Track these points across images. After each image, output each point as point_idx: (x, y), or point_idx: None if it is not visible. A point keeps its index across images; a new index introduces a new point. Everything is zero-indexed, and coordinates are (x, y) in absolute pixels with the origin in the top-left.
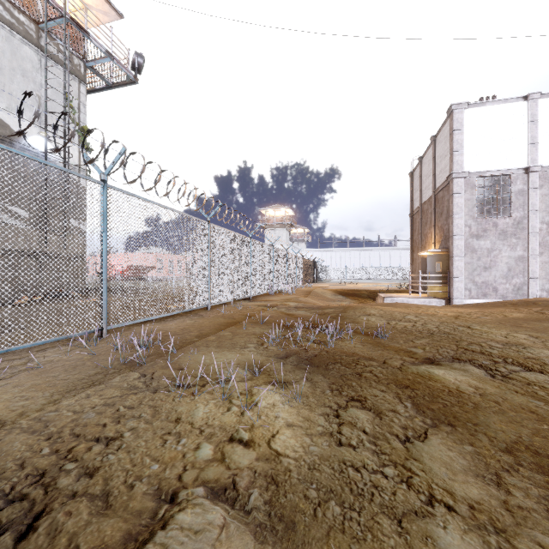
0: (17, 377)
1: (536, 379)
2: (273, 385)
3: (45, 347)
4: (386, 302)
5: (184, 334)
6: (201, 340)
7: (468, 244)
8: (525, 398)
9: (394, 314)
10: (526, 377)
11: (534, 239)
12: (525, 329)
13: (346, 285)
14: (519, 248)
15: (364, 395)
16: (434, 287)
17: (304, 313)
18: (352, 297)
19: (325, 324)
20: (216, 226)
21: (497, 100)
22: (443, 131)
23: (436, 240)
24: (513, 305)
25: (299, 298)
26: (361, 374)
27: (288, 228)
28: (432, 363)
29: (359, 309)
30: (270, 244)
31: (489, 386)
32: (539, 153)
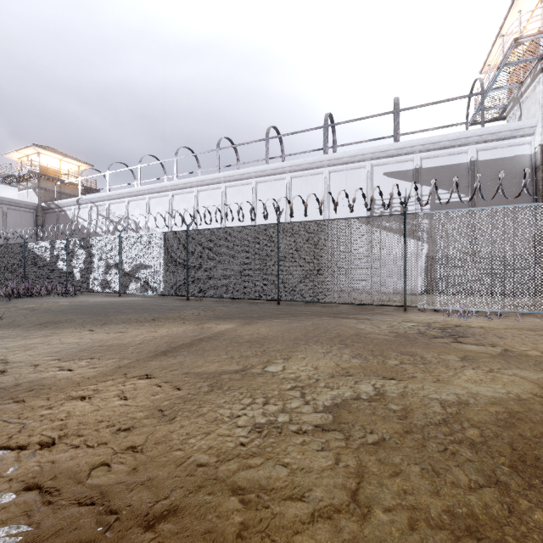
0: (506, 321)
1: None
2: None
3: (541, 317)
4: None
5: None
6: None
7: None
8: None
9: None
10: None
11: None
12: None
13: None
14: None
15: None
16: None
17: None
18: None
19: None
20: None
21: None
22: None
23: None
24: None
25: None
26: None
27: None
28: None
29: None
30: None
31: None
32: None
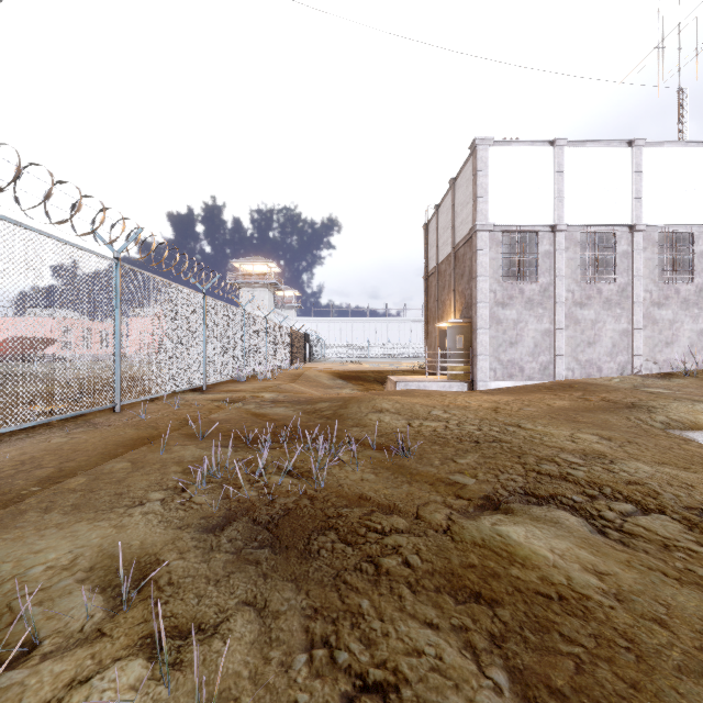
0: None
1: (668, 532)
2: (149, 657)
3: None
4: (399, 387)
5: (18, 475)
6: (43, 493)
7: (493, 314)
8: (695, 597)
9: (415, 408)
10: (651, 528)
11: (561, 310)
12: (586, 426)
13: (347, 365)
14: (545, 320)
15: (391, 657)
16: (455, 367)
17: (283, 411)
18: (355, 381)
19: (313, 436)
20: (134, 268)
21: (523, 141)
22: (465, 173)
23: (456, 308)
24: (549, 390)
25: (283, 384)
26: (379, 565)
27: (272, 289)
28: (497, 508)
29: (367, 402)
30: (247, 309)
31: (616, 566)
32: (565, 210)
